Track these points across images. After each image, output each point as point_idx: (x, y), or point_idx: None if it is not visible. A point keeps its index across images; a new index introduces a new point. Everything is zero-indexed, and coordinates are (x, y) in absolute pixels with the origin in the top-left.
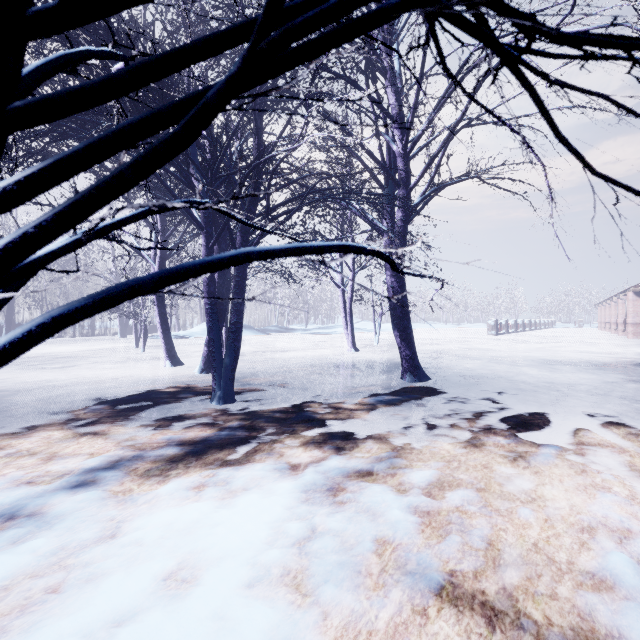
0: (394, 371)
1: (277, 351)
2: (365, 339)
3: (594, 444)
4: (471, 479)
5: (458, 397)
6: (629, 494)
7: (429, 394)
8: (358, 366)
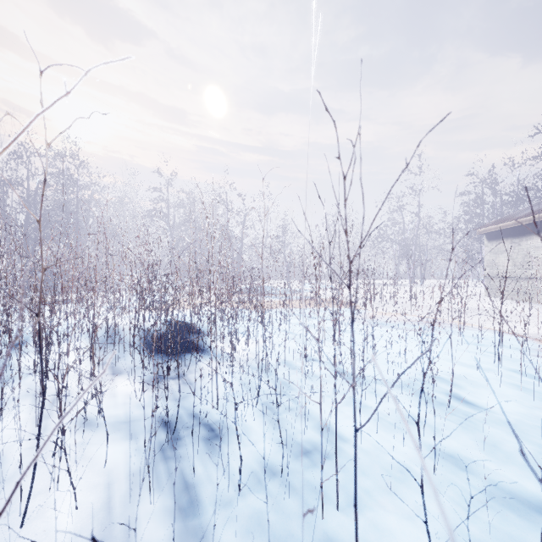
0: None
1: None
2: None
3: None
4: None
5: None
6: None
7: None
8: None
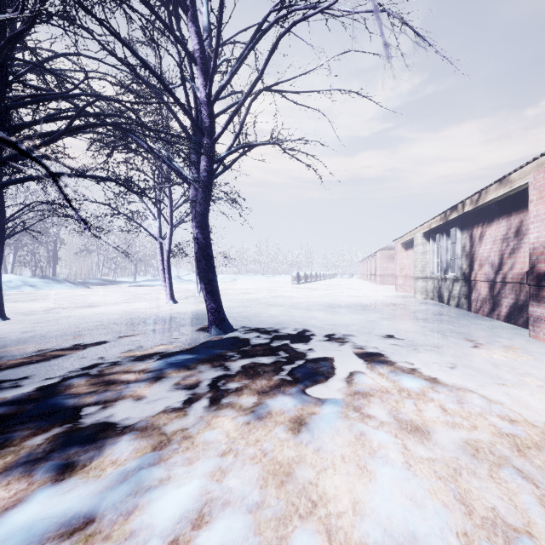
0: (204, 323)
1: (84, 306)
2: (190, 290)
3: (368, 391)
4: (244, 487)
5: (257, 349)
6: (404, 462)
7: (230, 348)
8: (169, 320)
